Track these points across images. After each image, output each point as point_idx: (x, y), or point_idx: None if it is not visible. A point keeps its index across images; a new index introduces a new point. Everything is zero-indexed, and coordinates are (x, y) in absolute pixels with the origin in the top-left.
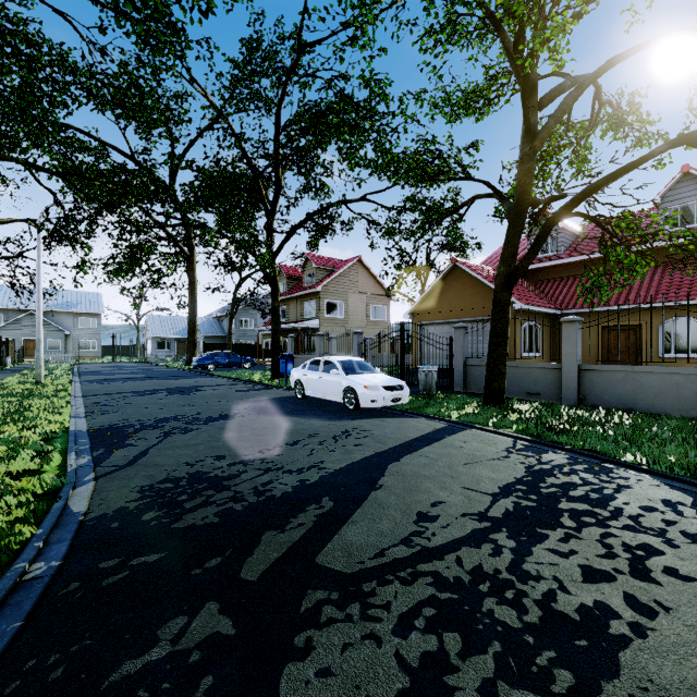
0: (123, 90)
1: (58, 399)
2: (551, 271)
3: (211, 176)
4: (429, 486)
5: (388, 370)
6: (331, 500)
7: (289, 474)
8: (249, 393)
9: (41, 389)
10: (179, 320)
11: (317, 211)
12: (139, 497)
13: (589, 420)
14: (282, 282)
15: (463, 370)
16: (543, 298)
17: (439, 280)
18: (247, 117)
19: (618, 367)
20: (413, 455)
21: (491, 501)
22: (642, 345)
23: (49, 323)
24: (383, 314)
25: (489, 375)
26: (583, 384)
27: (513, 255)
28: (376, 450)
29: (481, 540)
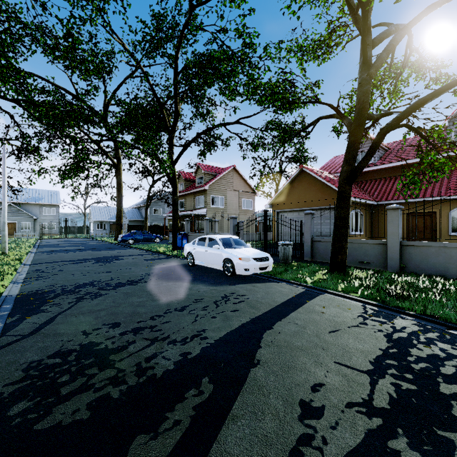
0: (60, 38)
1: (10, 266)
2: (368, 175)
3: (129, 106)
4: (304, 361)
5: (255, 244)
6: (211, 382)
7: (173, 345)
8: (154, 262)
9: (3, 258)
10: (112, 209)
11: (204, 131)
12: (21, 377)
13: (421, 287)
14: (181, 183)
15: (310, 245)
16: (364, 193)
17: (290, 180)
18: (154, 62)
19: (432, 243)
20: (283, 322)
21: (370, 383)
22: (436, 226)
23: (22, 211)
24: (250, 205)
25: (334, 249)
26: (403, 256)
27: (354, 157)
28: (251, 316)
29: (382, 453)
